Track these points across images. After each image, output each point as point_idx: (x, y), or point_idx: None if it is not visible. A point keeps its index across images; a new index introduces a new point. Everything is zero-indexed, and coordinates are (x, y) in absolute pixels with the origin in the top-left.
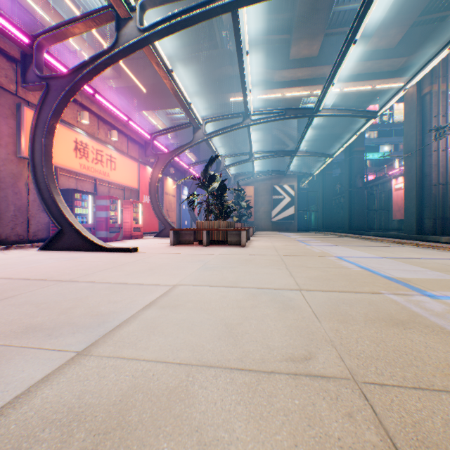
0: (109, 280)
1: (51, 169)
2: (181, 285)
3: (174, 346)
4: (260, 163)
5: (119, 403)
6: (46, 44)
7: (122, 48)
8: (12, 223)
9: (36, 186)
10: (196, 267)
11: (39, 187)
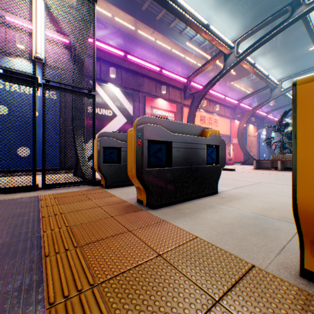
0: (229, 178)
1: None
2: (262, 182)
3: (261, 191)
4: None
5: (249, 193)
6: (192, 79)
7: (226, 69)
8: None
9: None
10: (270, 178)
11: None
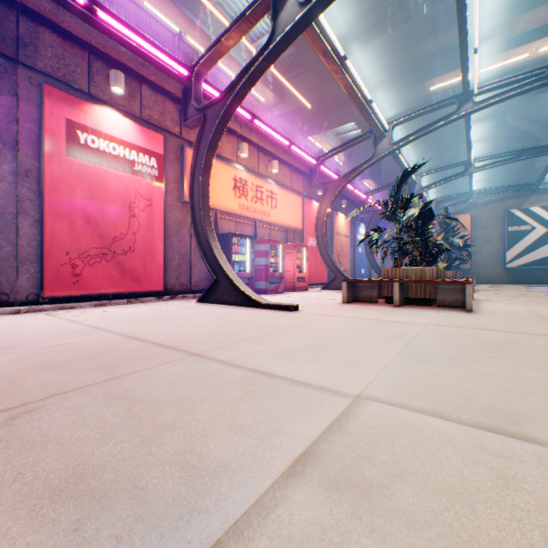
0: (247, 363)
1: (207, 211)
2: (370, 401)
3: None
4: (481, 177)
5: None
6: (203, 72)
7: (279, 39)
8: (176, 272)
9: (194, 231)
10: (391, 351)
11: (196, 232)
